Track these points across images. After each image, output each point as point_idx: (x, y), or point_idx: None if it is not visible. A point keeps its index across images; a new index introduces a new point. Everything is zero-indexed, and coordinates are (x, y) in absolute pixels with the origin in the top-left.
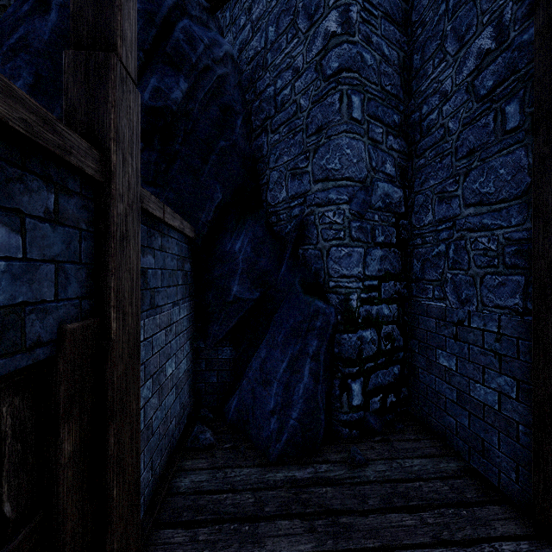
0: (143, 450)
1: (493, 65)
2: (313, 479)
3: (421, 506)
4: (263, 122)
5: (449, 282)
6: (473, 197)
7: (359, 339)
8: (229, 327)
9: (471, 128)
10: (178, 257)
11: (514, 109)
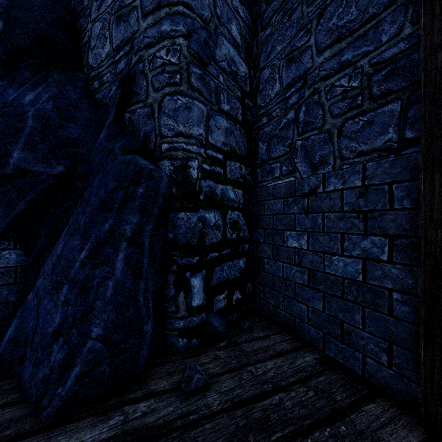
0: None
1: None
2: (116, 441)
3: (288, 437)
4: None
5: (300, 150)
6: (330, 37)
7: (200, 220)
8: (10, 216)
9: None
10: None
11: None
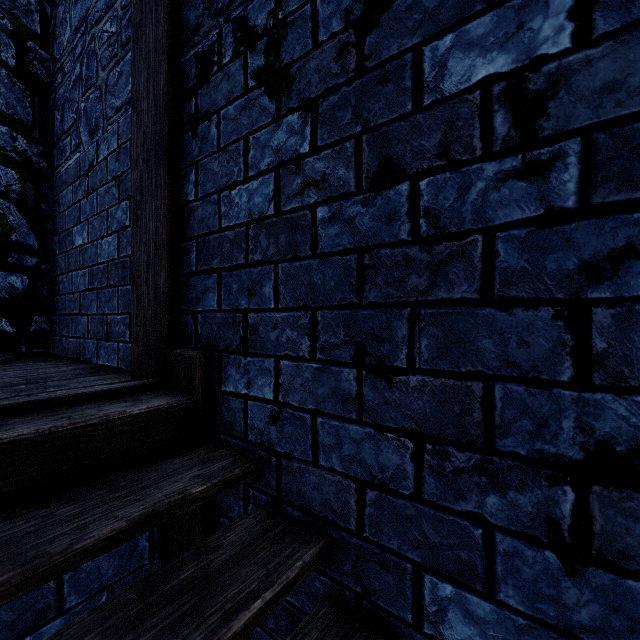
0: None
1: None
2: None
3: None
4: None
5: (83, 115)
6: None
7: None
8: None
9: None
10: None
11: None
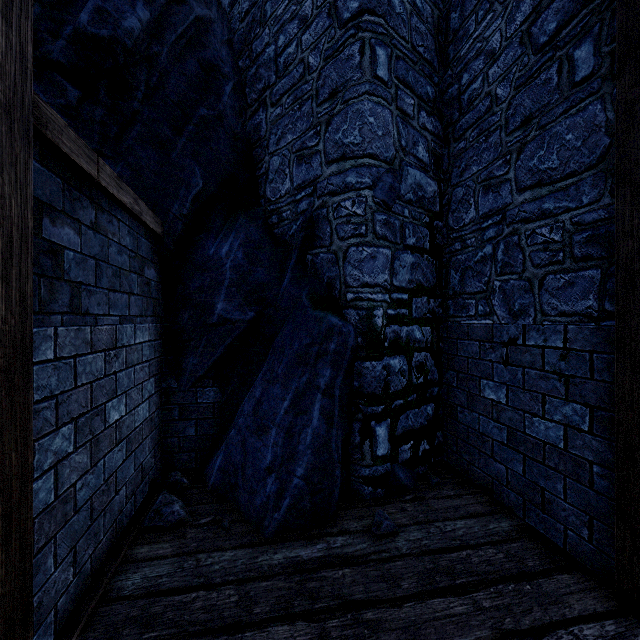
0: (53, 537)
1: (557, 2)
2: (325, 559)
3: (472, 584)
4: (261, 94)
5: (498, 292)
6: (530, 178)
7: (385, 368)
8: (213, 359)
9: (527, 90)
10: (133, 254)
11: (586, 53)
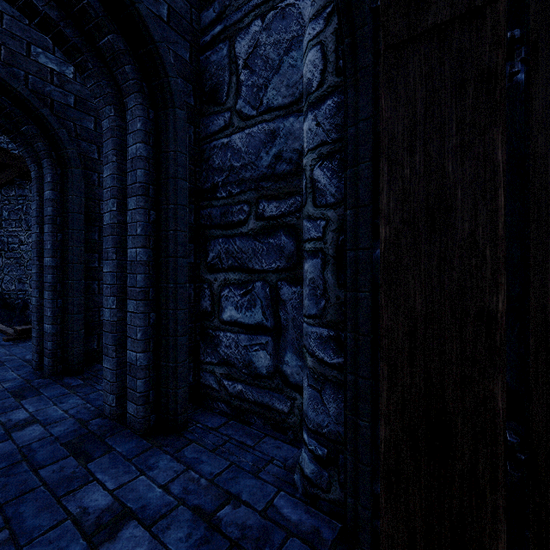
0: None
1: None
2: None
3: None
4: None
5: None
6: None
7: None
8: None
9: None
10: None
11: None
